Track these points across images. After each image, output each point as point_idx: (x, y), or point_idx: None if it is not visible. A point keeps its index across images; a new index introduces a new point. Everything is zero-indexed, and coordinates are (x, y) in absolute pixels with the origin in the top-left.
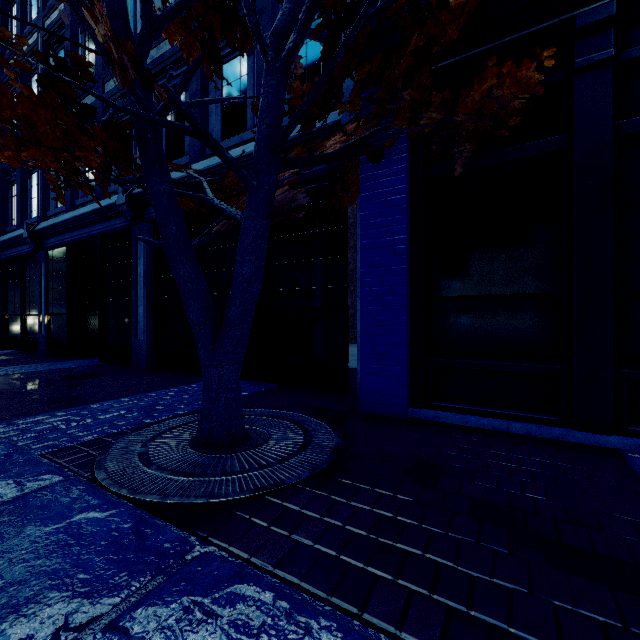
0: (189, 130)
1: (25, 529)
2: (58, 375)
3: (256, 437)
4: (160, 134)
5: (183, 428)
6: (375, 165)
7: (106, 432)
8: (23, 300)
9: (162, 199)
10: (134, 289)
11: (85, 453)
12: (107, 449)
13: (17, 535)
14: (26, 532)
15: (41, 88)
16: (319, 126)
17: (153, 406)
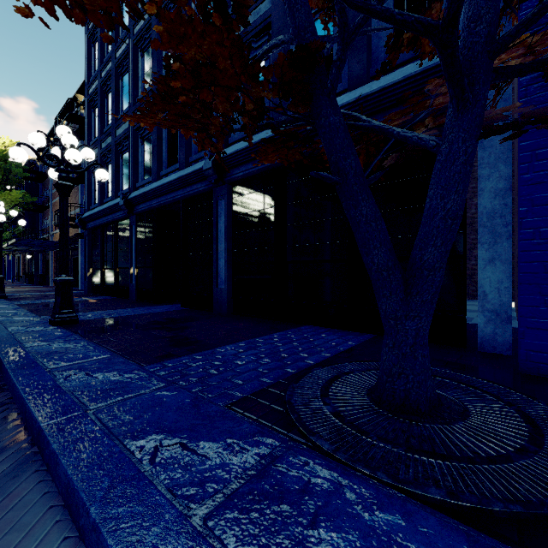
0: (430, 24)
1: (322, 534)
2: (160, 318)
3: (443, 401)
4: (346, 55)
5: (340, 382)
6: (545, 84)
7: (264, 381)
8: (116, 256)
9: (339, 131)
10: (215, 244)
11: (265, 407)
12: (289, 405)
13: (323, 546)
14: (329, 541)
15: (132, 83)
16: (439, 61)
17: (277, 353)
